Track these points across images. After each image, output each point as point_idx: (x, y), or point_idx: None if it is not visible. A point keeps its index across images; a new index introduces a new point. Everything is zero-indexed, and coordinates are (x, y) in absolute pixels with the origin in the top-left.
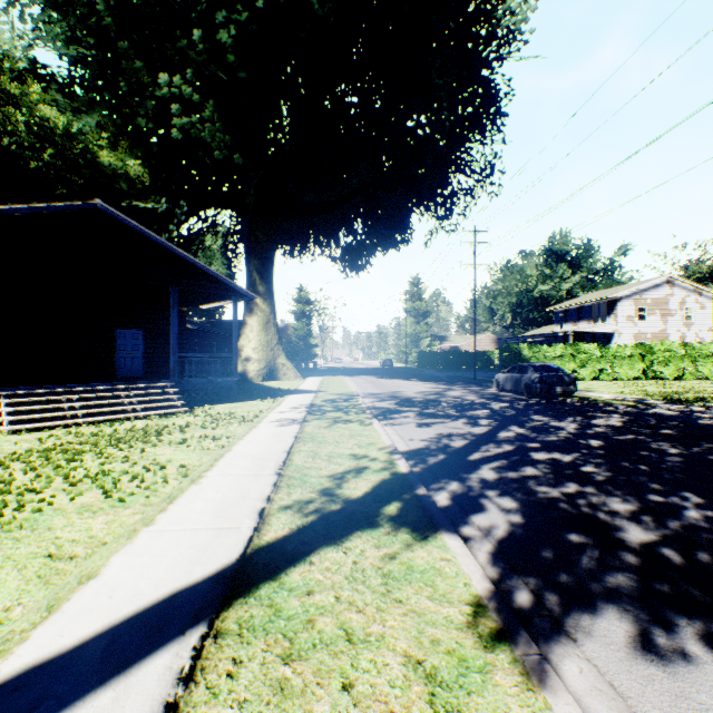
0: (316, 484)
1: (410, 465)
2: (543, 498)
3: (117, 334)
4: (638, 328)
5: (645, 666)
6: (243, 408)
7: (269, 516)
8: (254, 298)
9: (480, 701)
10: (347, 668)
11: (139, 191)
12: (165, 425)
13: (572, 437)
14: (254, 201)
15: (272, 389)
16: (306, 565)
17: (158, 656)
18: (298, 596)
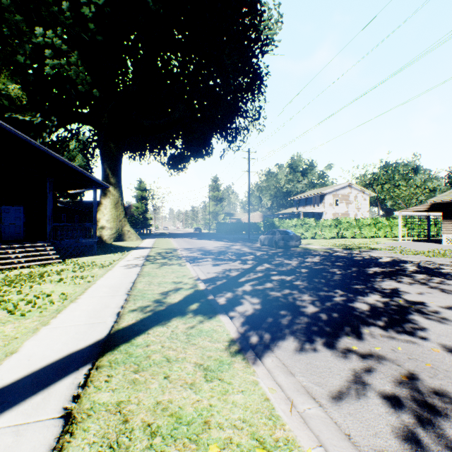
0: (151, 297)
1: (206, 285)
2: (272, 297)
3: (2, 209)
4: (335, 210)
5: (298, 356)
6: (101, 259)
7: (123, 315)
8: (109, 187)
9: (227, 373)
10: (167, 371)
11: (18, 107)
12: (45, 271)
13: (293, 268)
14: (107, 121)
15: (121, 247)
16: (146, 334)
17: (65, 380)
18: (141, 348)
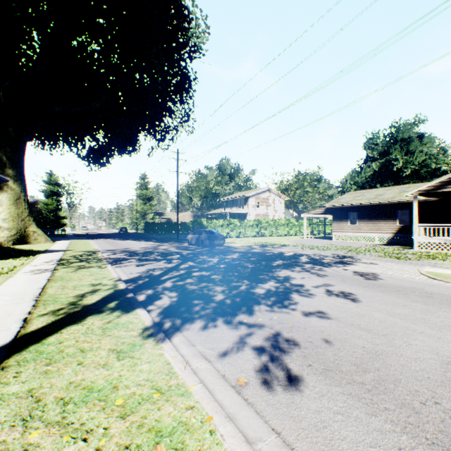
0: (65, 301)
1: (128, 285)
2: (190, 290)
3: None
4: (257, 211)
5: (202, 332)
6: None
7: (31, 320)
8: (7, 180)
9: (138, 352)
10: (81, 359)
11: None
12: None
13: (214, 264)
14: (4, 100)
15: (24, 250)
16: (59, 334)
17: None
18: (54, 345)
